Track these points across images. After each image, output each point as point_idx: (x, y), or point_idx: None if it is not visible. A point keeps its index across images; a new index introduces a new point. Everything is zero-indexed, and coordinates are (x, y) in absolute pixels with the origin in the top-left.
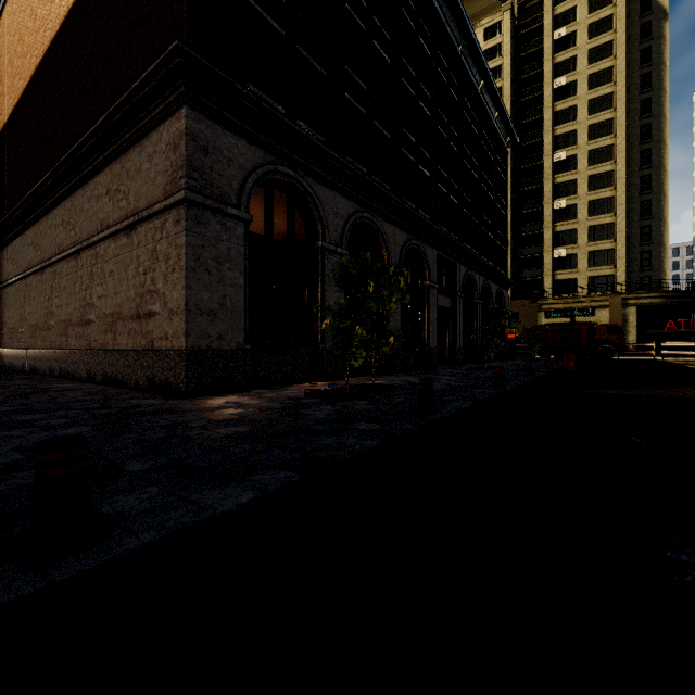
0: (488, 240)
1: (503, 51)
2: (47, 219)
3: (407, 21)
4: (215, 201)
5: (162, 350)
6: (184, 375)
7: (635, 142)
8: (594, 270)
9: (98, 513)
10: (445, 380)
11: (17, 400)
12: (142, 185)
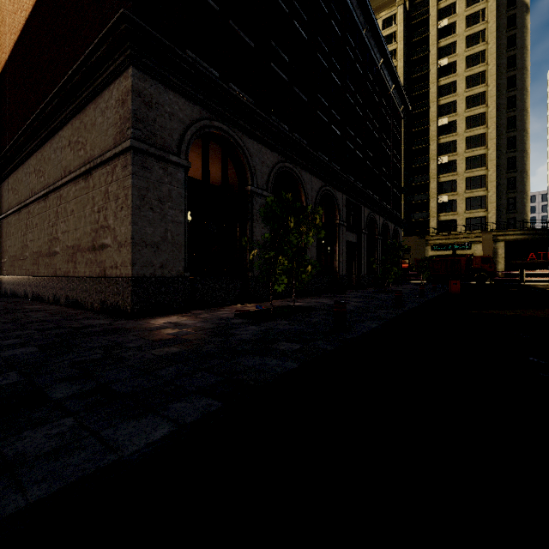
0: (386, 188)
1: (397, 38)
2: (23, 168)
3: (322, 6)
4: (158, 149)
5: (112, 277)
6: (130, 298)
7: (503, 110)
8: (470, 213)
9: None
10: (354, 302)
11: None
12: (97, 136)
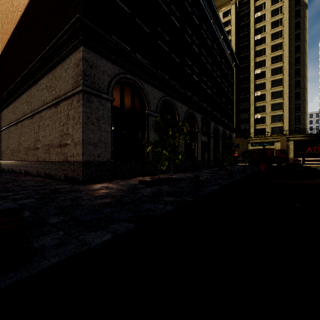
0: (224, 110)
1: (231, 23)
2: (18, 100)
3: (187, 7)
4: (96, 91)
5: (71, 161)
6: (81, 173)
7: (293, 65)
8: (273, 124)
9: (31, 246)
10: (205, 175)
11: (2, 185)
12: (62, 83)
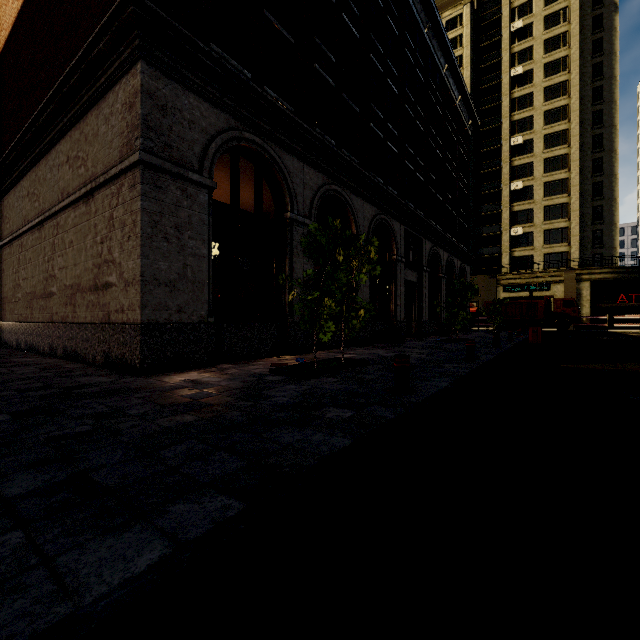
0: (451, 217)
1: (463, 42)
2: (14, 192)
3: None
4: (174, 165)
5: (118, 323)
6: (139, 350)
7: (588, 127)
8: (549, 248)
9: None
10: (415, 353)
11: None
12: (99, 149)
